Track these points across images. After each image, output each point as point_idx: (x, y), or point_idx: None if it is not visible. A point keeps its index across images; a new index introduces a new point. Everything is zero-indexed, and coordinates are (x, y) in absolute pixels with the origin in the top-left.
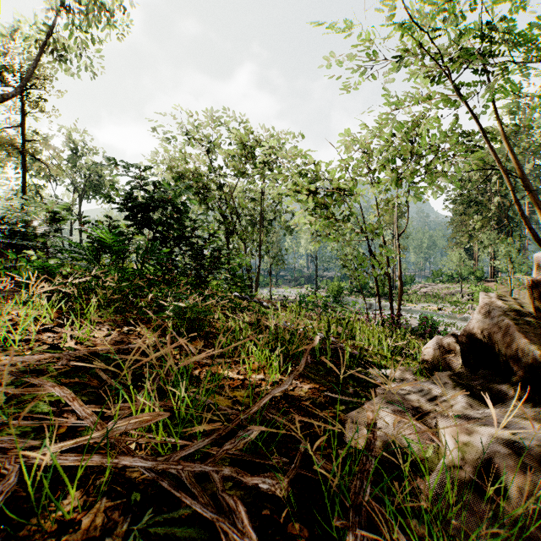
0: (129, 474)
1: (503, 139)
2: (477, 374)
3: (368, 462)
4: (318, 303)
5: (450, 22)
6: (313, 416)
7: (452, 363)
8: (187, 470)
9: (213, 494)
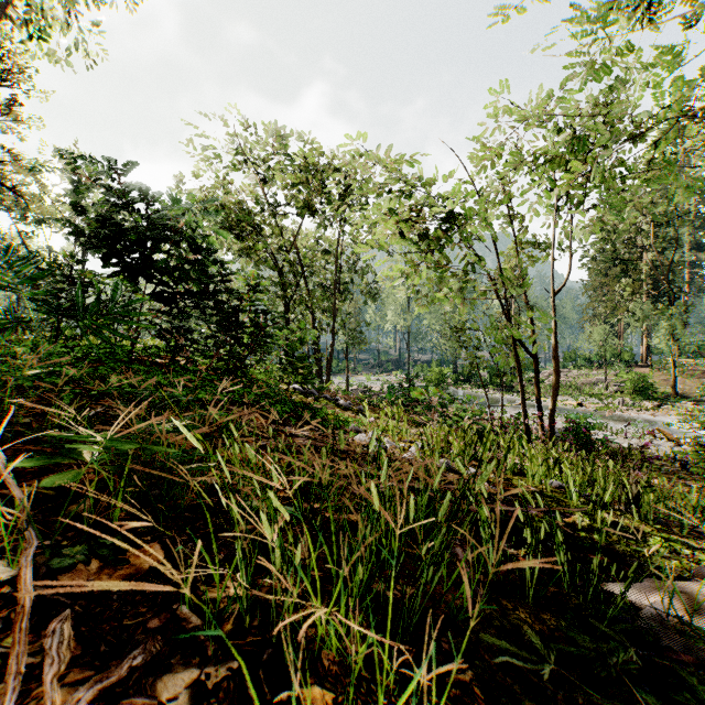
0: None
1: None
2: None
3: None
4: (430, 403)
5: None
6: None
7: None
8: None
9: None
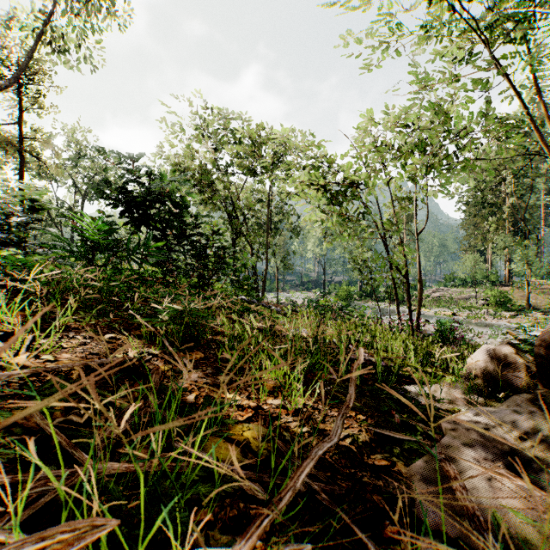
0: None
1: (545, 121)
2: None
3: None
4: (332, 307)
5: None
6: (359, 467)
7: (511, 379)
8: None
9: None
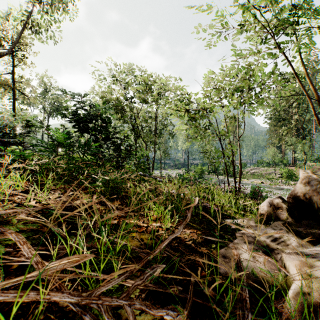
0: (62, 303)
1: (306, 76)
2: (301, 223)
3: (243, 292)
4: (190, 178)
5: (273, 4)
6: (194, 252)
7: (280, 215)
8: (105, 304)
9: (126, 318)
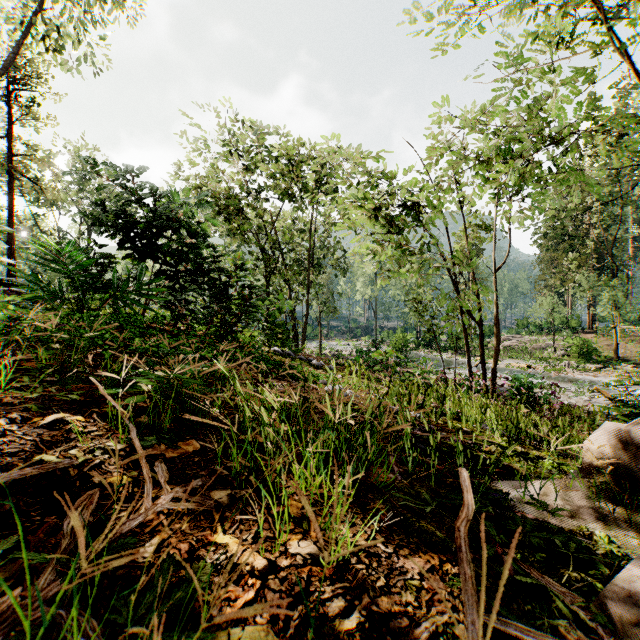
0: None
1: None
2: None
3: None
4: (388, 362)
5: None
6: None
7: None
8: None
9: None
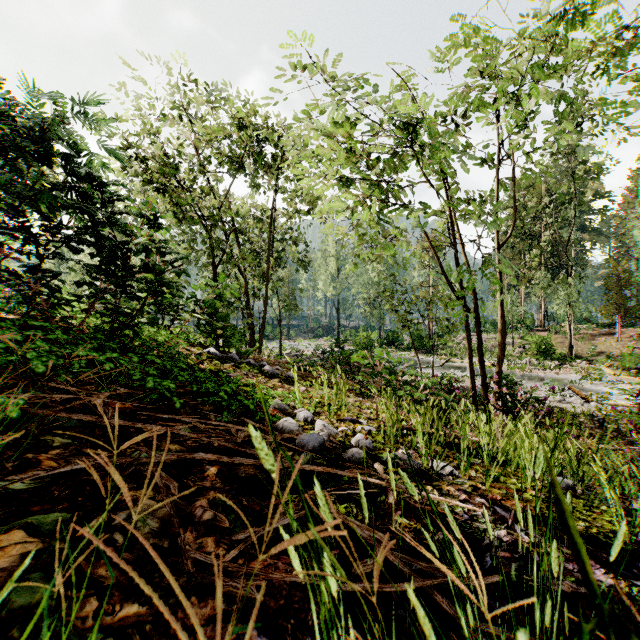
0: None
1: None
2: None
3: None
4: (375, 368)
5: None
6: None
7: None
8: None
9: None
